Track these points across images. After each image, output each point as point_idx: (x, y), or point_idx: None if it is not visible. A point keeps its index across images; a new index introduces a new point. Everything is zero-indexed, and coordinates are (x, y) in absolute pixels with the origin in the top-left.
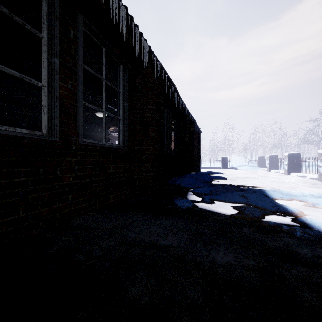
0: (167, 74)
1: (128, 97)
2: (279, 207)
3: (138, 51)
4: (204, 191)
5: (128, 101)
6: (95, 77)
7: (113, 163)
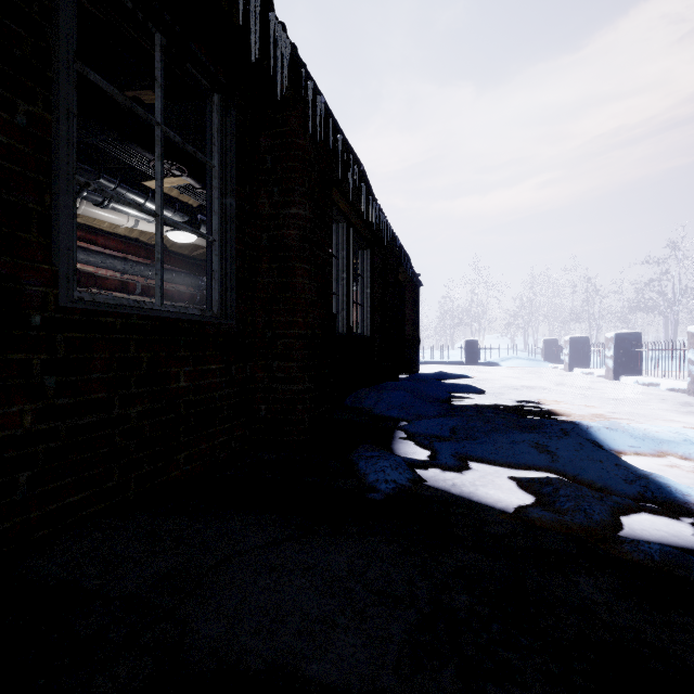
0: (342, 133)
1: (236, 184)
2: (647, 483)
3: (256, 45)
4: (436, 430)
5: (234, 194)
6: (152, 132)
7: (190, 363)
